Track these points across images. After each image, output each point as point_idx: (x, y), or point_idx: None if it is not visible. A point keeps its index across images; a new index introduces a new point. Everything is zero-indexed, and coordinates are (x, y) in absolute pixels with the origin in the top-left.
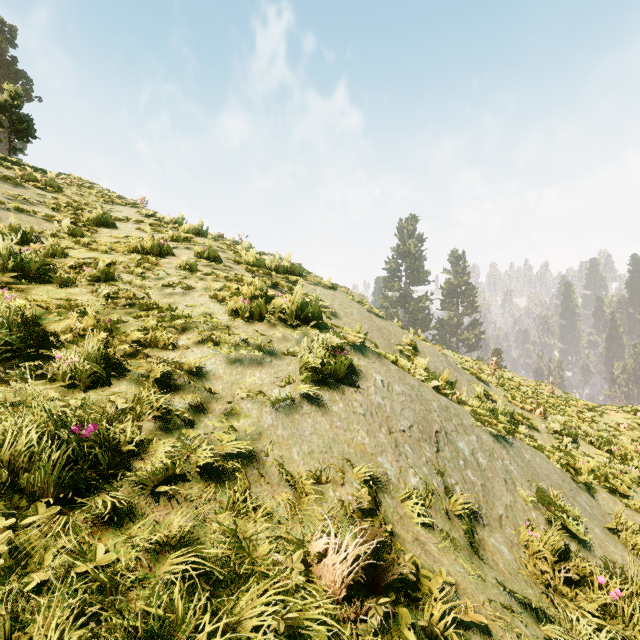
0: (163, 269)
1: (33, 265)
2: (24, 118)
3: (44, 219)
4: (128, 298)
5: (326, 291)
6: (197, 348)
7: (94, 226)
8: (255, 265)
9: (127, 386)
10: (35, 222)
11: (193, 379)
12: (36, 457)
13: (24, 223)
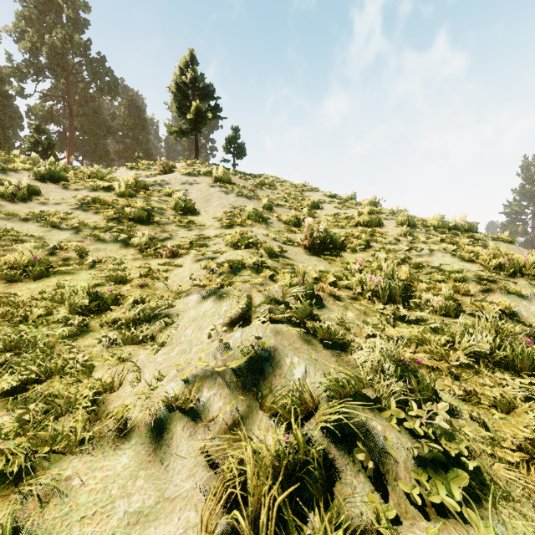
0: (389, 237)
1: (337, 241)
2: (240, 144)
3: (289, 209)
4: (395, 259)
5: (509, 246)
6: (489, 296)
7: (311, 209)
8: (439, 227)
9: (470, 318)
10: (287, 211)
11: (507, 317)
12: (493, 353)
13: (284, 213)
